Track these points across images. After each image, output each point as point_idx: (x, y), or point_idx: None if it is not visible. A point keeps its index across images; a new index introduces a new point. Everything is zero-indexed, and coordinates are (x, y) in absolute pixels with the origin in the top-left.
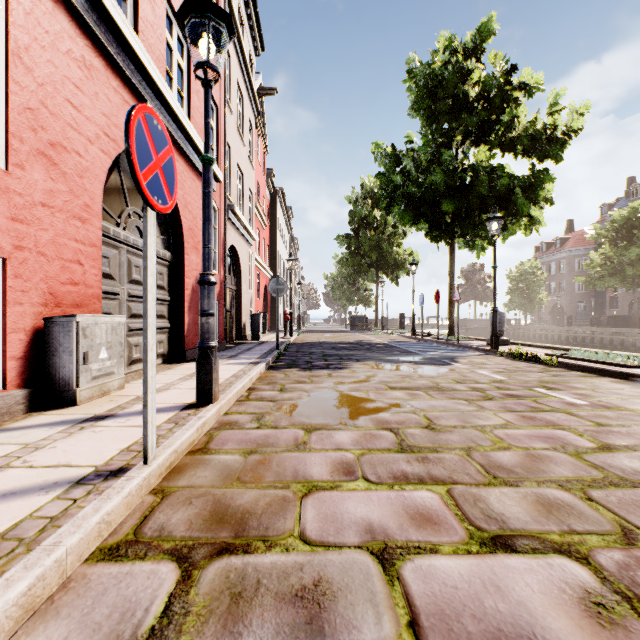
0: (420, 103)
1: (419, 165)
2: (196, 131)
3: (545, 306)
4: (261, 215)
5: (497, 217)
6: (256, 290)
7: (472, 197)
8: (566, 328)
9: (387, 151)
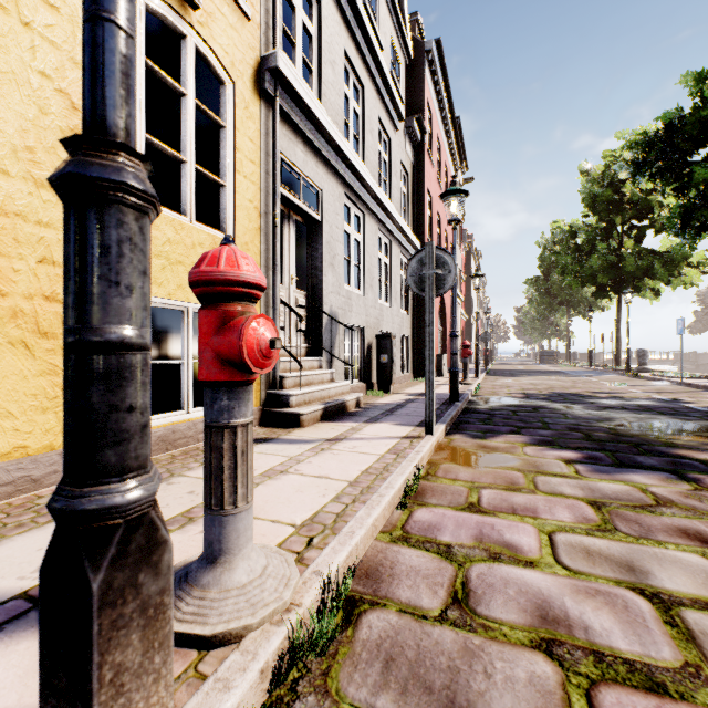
0: (586, 203)
1: (591, 238)
2: None
3: None
4: (461, 276)
5: (628, 292)
6: None
7: (623, 271)
8: None
9: (564, 229)
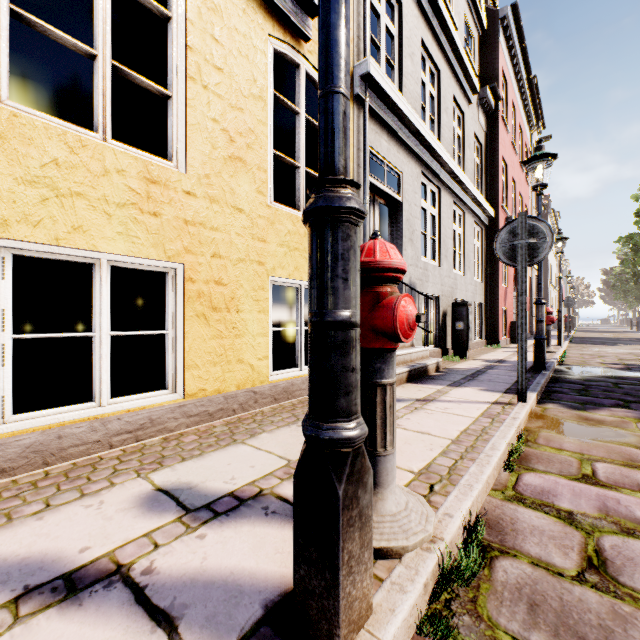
0: None
1: None
2: None
3: None
4: None
5: None
6: None
7: None
8: None
9: None
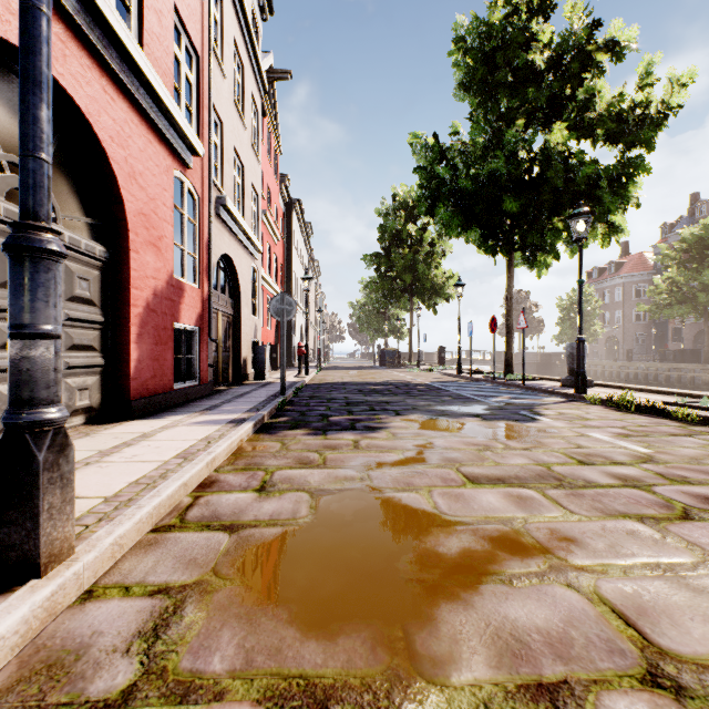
0: (472, 75)
1: (468, 159)
2: (155, 69)
3: (598, 339)
4: (272, 226)
5: (585, 212)
6: (265, 317)
7: (542, 193)
8: (626, 364)
9: (428, 142)
